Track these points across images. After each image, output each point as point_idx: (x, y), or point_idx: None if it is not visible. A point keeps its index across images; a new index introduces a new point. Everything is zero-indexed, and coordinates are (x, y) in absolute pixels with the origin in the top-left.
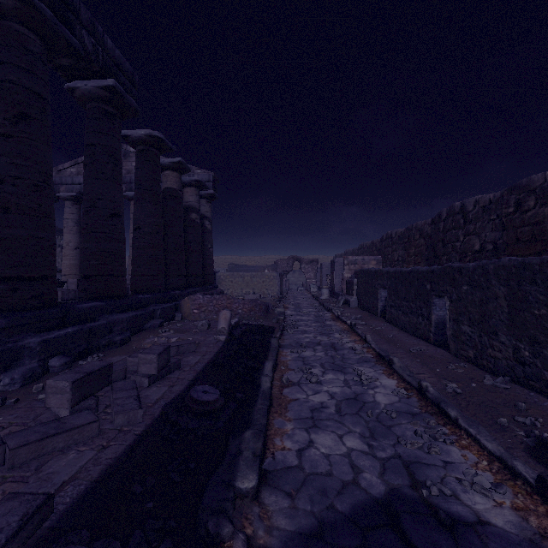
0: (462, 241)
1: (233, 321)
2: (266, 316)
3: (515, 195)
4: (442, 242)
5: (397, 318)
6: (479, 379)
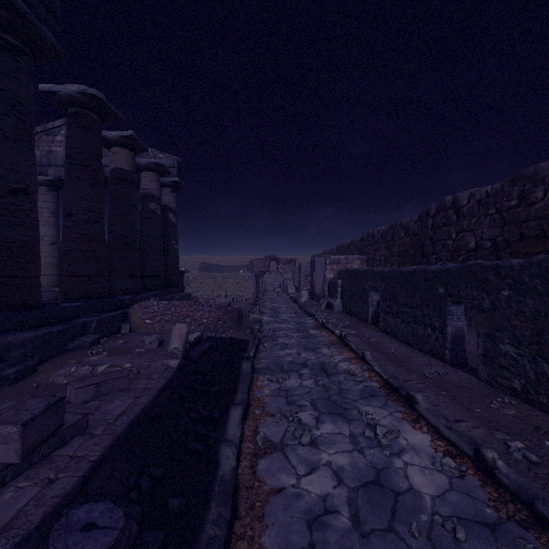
0: (455, 238)
1: (192, 336)
2: (238, 325)
3: (518, 186)
4: (430, 240)
5: (395, 327)
6: (548, 431)
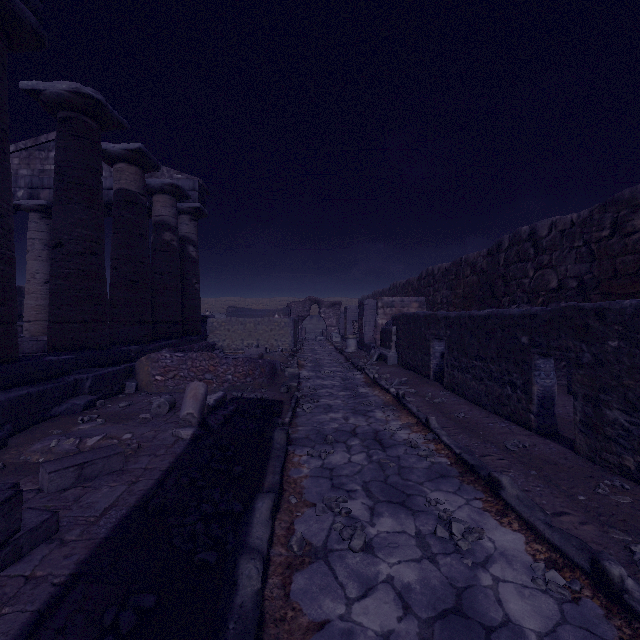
0: (532, 276)
1: (212, 398)
2: (272, 382)
3: (611, 213)
4: (502, 279)
5: (464, 384)
6: None
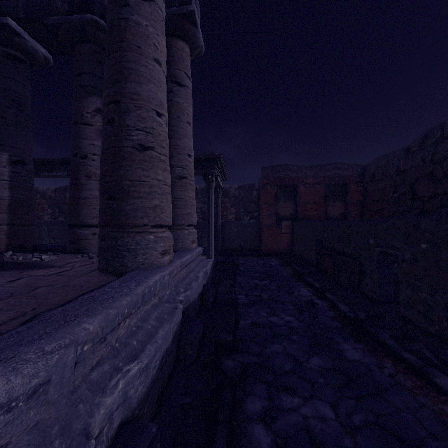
0: None
1: None
2: None
3: None
4: None
5: None
6: None
